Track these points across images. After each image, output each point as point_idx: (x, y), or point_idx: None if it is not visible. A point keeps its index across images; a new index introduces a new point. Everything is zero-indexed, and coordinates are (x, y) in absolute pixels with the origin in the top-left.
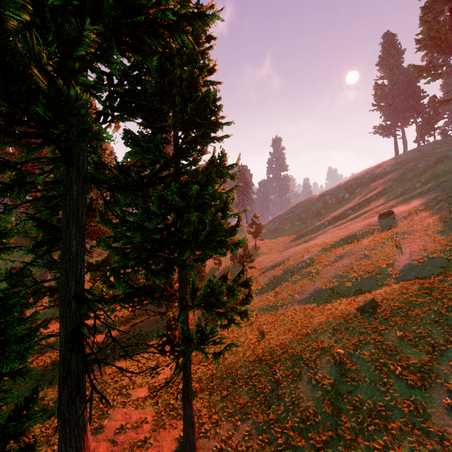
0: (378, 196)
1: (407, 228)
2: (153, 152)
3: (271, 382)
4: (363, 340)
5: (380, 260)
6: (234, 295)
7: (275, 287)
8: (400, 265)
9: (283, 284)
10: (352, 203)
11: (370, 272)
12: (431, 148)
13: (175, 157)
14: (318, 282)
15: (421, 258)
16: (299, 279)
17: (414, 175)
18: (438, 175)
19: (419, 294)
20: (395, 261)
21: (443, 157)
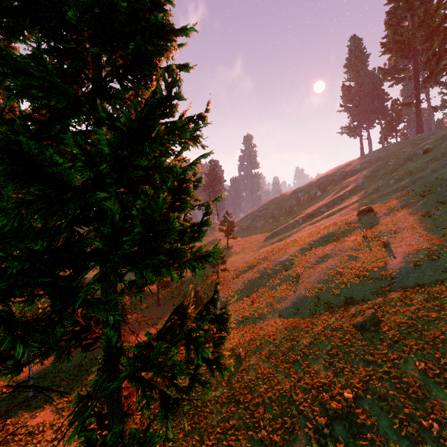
0: (351, 193)
1: (391, 226)
2: (39, 80)
3: (253, 441)
4: (372, 375)
5: (369, 262)
6: (199, 348)
7: (250, 293)
8: (395, 269)
9: (260, 290)
10: (325, 200)
11: (360, 276)
12: (397, 148)
13: (89, 95)
14: (300, 287)
15: (418, 260)
16: (278, 283)
17: (386, 172)
18: (411, 172)
19: (429, 307)
20: (386, 264)
21: (413, 155)
